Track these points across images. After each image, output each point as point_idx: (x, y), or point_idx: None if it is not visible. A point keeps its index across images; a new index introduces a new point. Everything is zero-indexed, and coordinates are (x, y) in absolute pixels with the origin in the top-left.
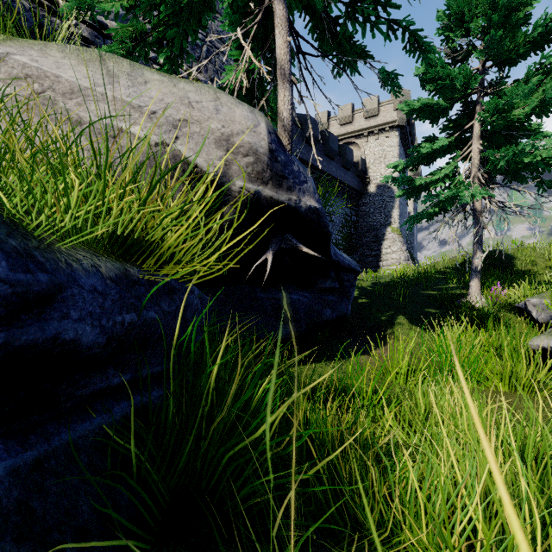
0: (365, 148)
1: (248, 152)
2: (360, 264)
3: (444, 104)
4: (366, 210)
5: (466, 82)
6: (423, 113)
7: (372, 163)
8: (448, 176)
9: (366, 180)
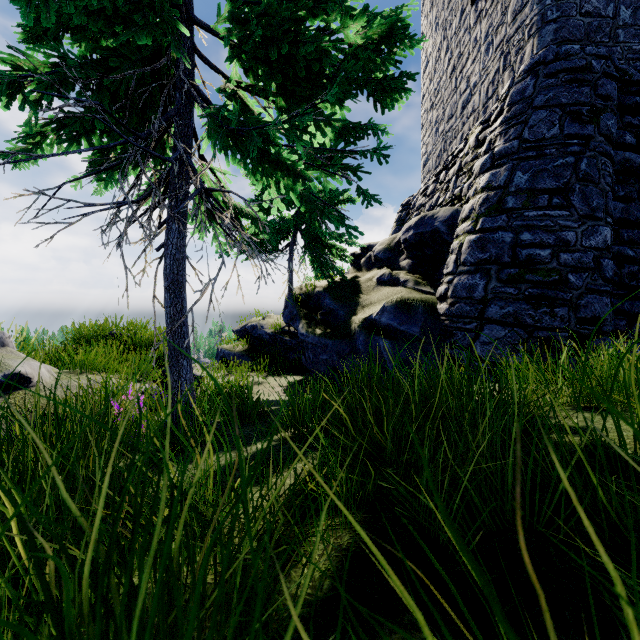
0: None
1: None
2: None
3: None
4: None
5: None
6: None
7: None
8: None
9: None
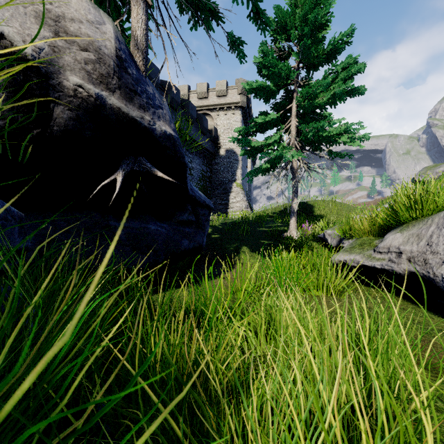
0: (217, 120)
1: (88, 46)
2: (214, 210)
3: (273, 88)
4: (218, 169)
5: (288, 74)
6: (260, 92)
7: (222, 132)
8: (276, 142)
9: (218, 145)
